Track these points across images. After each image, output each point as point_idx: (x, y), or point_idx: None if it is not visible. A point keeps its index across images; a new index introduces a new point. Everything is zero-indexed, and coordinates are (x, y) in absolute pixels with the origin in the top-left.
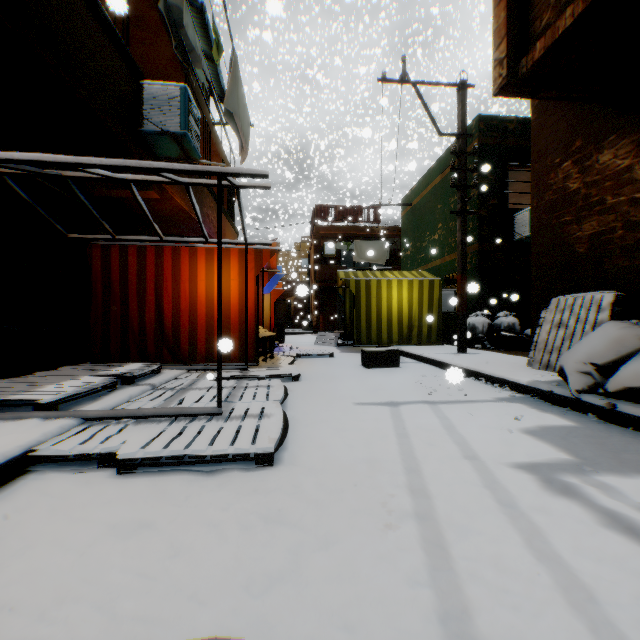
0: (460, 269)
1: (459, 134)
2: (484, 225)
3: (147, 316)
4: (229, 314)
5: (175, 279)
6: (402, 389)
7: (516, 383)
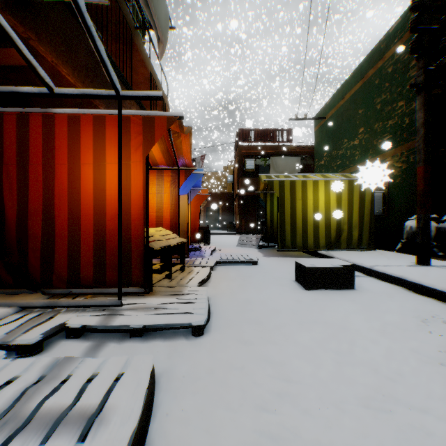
0: (421, 158)
1: None
2: None
3: None
4: (104, 215)
5: (22, 162)
6: None
7: None
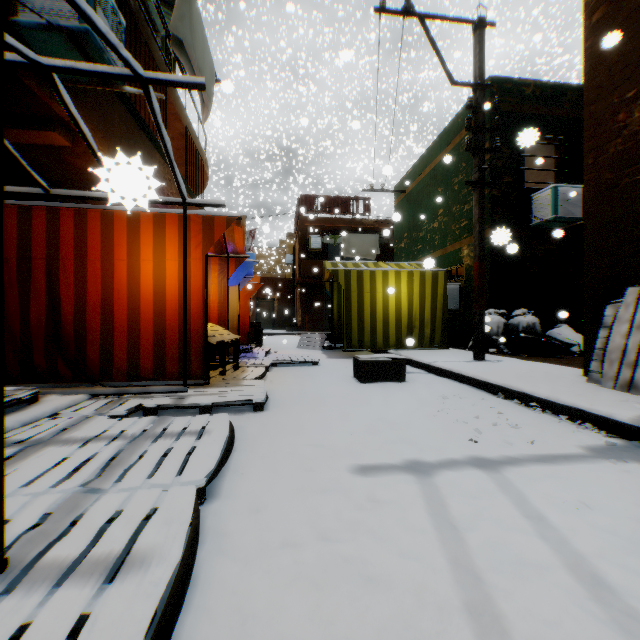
0: (477, 255)
1: (476, 84)
2: (497, 207)
3: (34, 312)
4: (164, 310)
5: (80, 257)
6: (423, 427)
7: (605, 418)
